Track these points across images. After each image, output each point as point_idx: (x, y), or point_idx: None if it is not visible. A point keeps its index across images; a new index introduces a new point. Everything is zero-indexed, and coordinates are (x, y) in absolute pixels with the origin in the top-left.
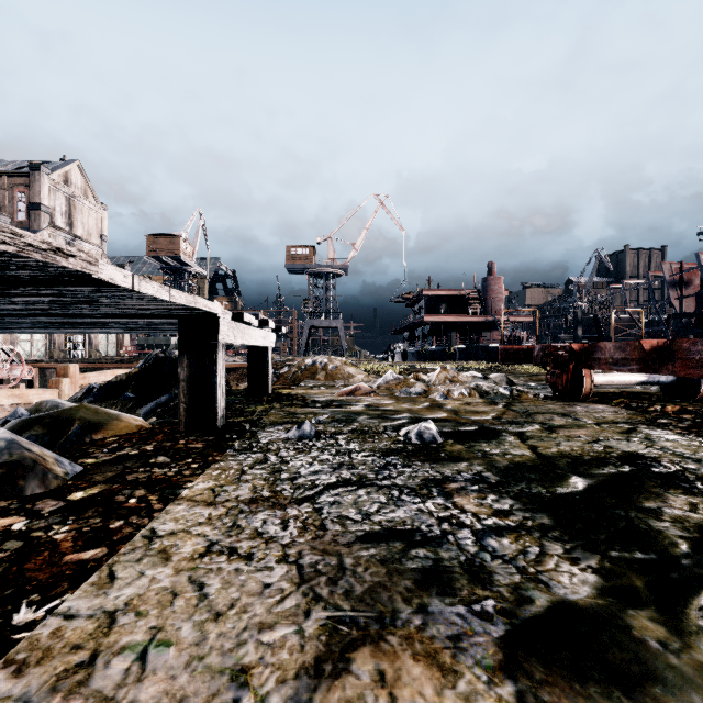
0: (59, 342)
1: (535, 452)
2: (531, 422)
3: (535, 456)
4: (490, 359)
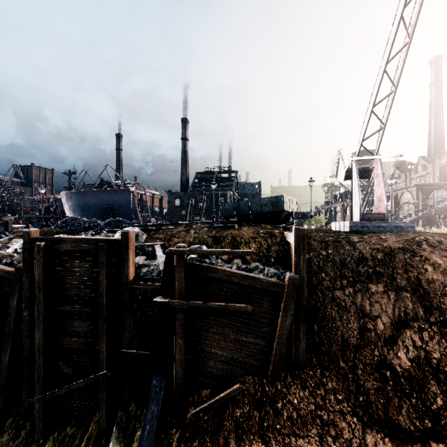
0: None
1: None
2: None
3: None
4: None
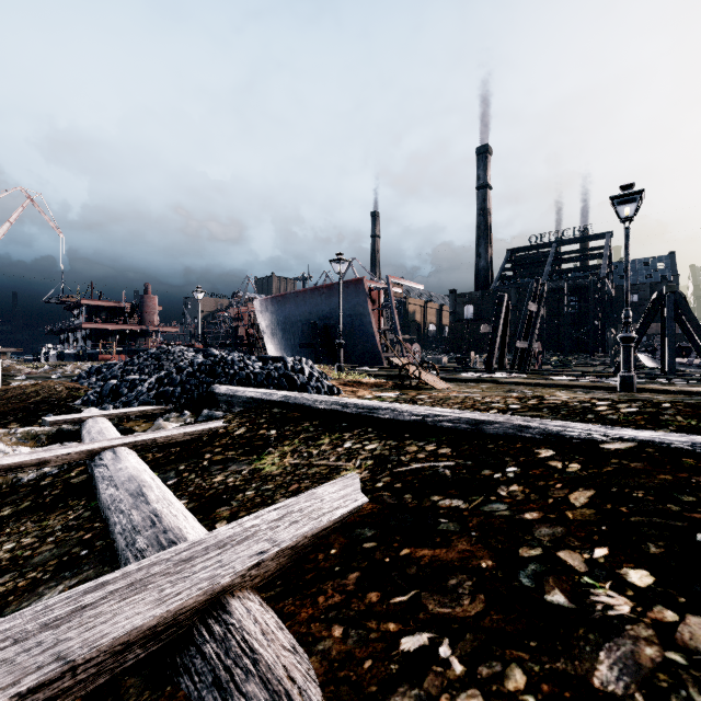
0: None
1: None
2: None
3: None
4: None
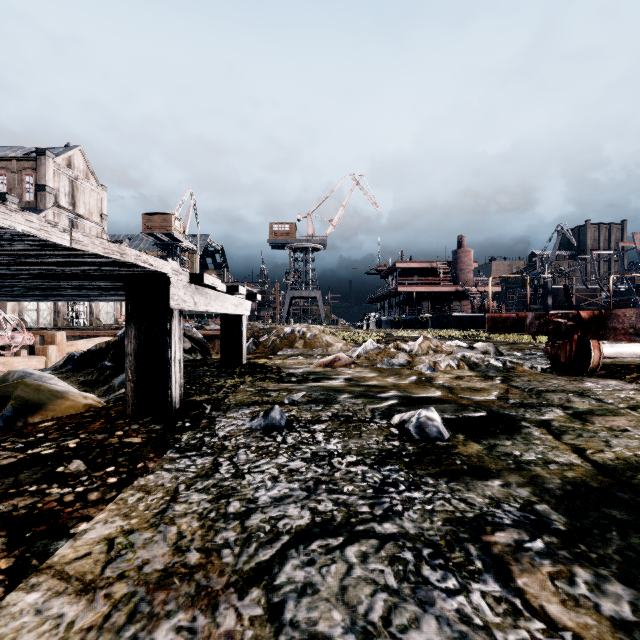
0: (63, 311)
1: (586, 458)
2: (547, 405)
3: (591, 467)
4: (461, 327)
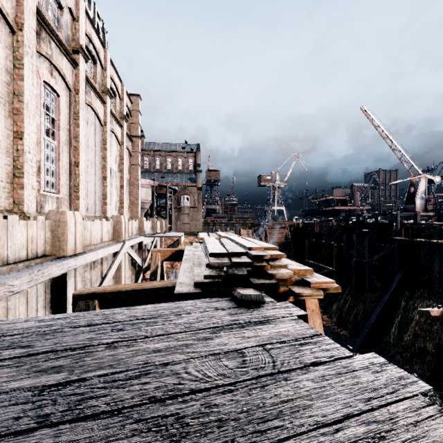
0: None
1: None
2: None
3: None
4: None
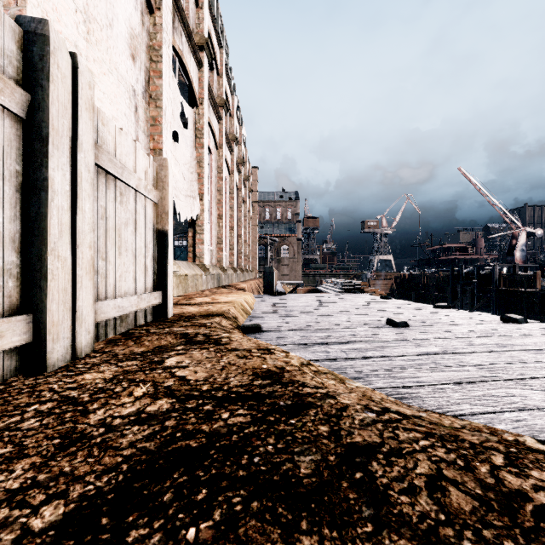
0: None
1: None
2: None
3: None
4: None
